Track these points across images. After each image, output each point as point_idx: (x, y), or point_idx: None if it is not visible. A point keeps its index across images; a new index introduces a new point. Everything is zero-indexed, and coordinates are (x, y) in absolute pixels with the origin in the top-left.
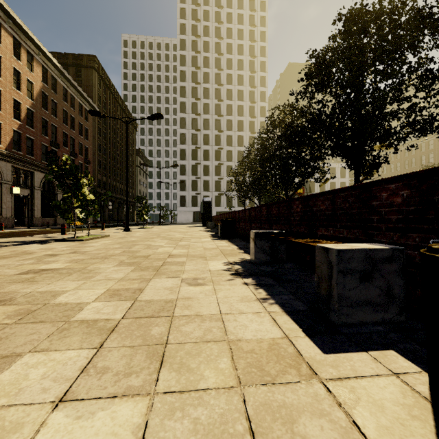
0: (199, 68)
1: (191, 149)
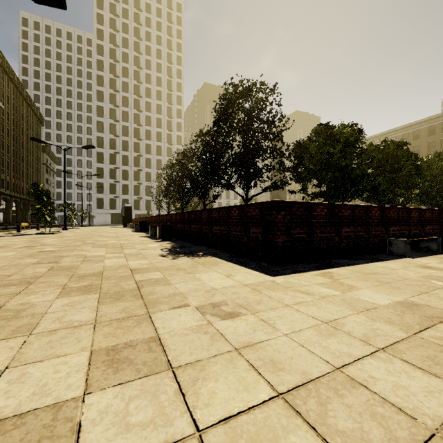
0: (118, 77)
1: (109, 153)
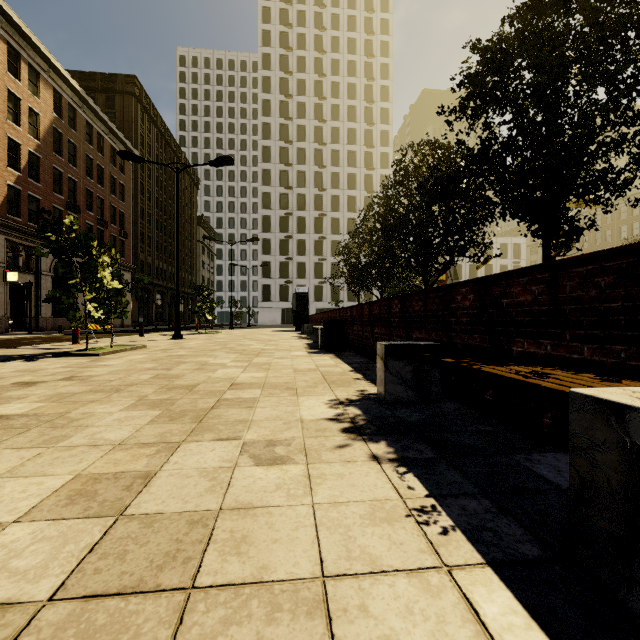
0: (291, 97)
1: (278, 217)
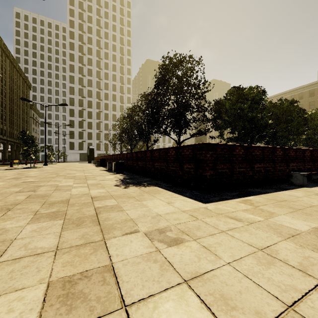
0: (85, 55)
1: (78, 110)
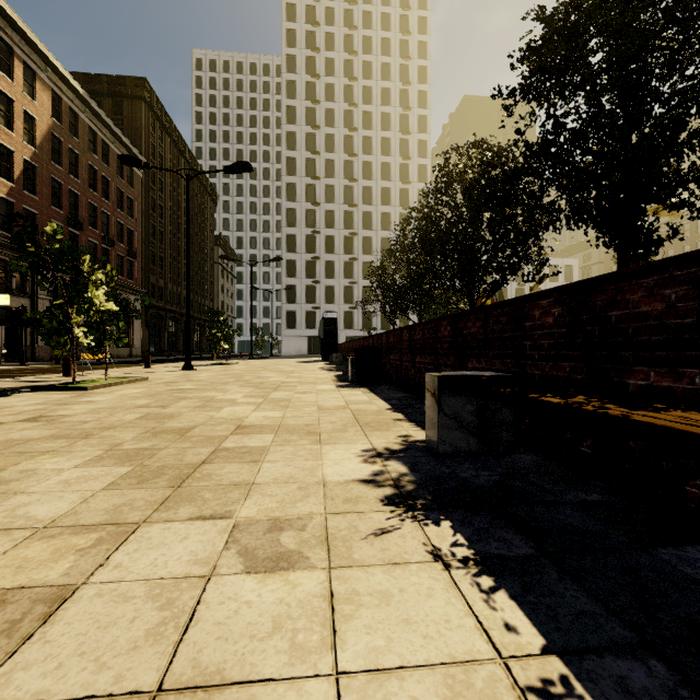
0: (319, 103)
1: (304, 235)
